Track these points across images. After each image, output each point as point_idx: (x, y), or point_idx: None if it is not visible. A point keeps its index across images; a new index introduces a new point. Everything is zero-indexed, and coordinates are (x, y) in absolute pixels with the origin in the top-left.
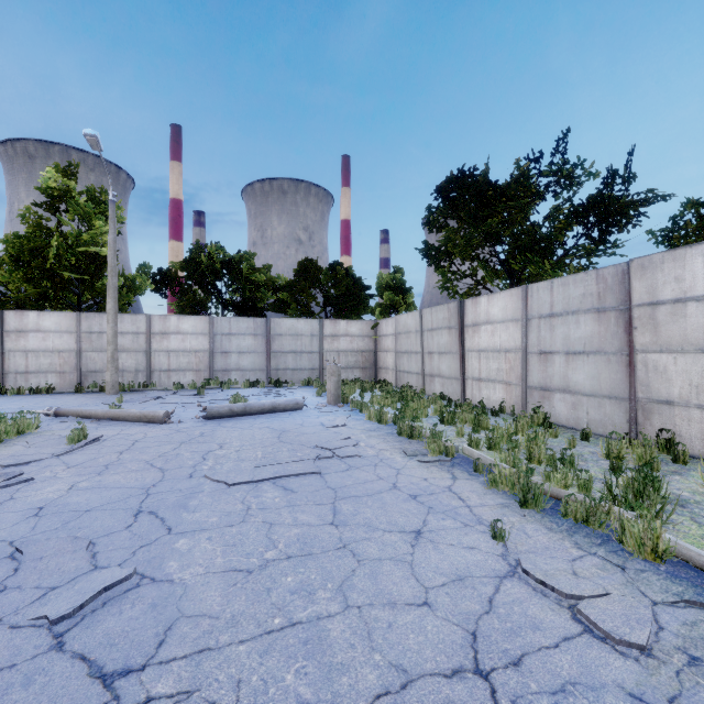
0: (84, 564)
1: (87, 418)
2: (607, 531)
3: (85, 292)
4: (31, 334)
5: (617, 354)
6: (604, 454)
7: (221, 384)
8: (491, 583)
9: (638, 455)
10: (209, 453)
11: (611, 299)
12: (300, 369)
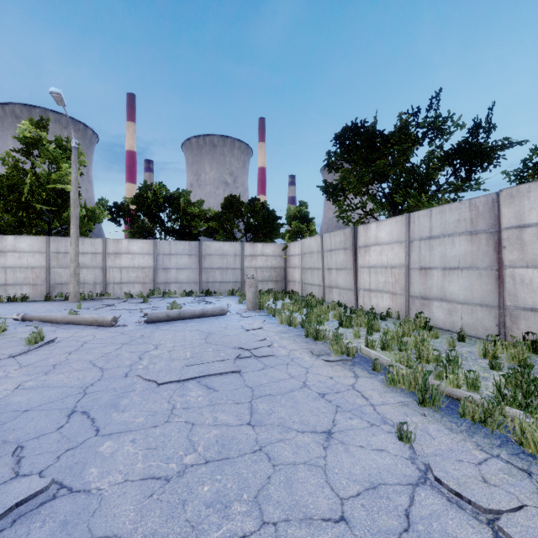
0: (5, 472)
1: (48, 322)
2: (504, 432)
3: (54, 220)
4: (9, 254)
5: (488, 269)
6: (481, 354)
7: (163, 294)
8: (404, 492)
9: (511, 355)
10: (145, 353)
11: (482, 224)
12: (226, 281)
